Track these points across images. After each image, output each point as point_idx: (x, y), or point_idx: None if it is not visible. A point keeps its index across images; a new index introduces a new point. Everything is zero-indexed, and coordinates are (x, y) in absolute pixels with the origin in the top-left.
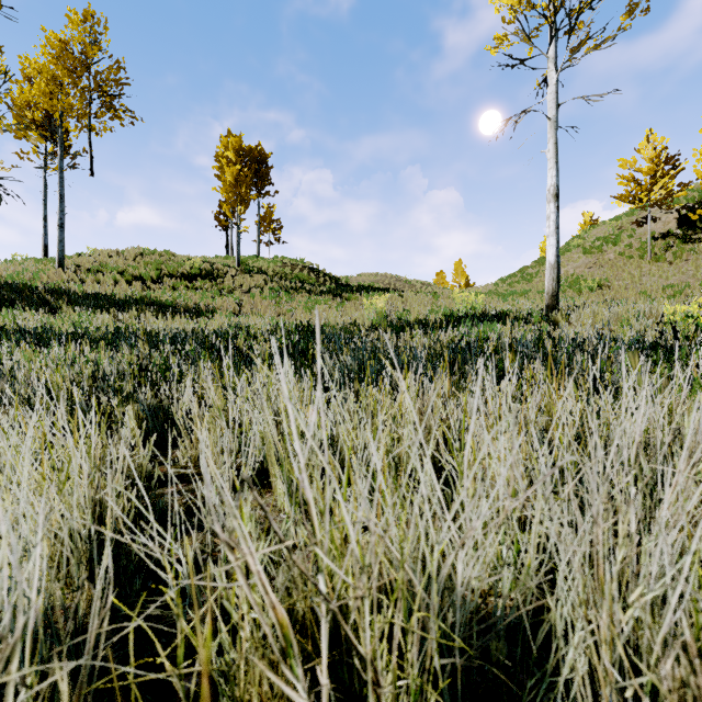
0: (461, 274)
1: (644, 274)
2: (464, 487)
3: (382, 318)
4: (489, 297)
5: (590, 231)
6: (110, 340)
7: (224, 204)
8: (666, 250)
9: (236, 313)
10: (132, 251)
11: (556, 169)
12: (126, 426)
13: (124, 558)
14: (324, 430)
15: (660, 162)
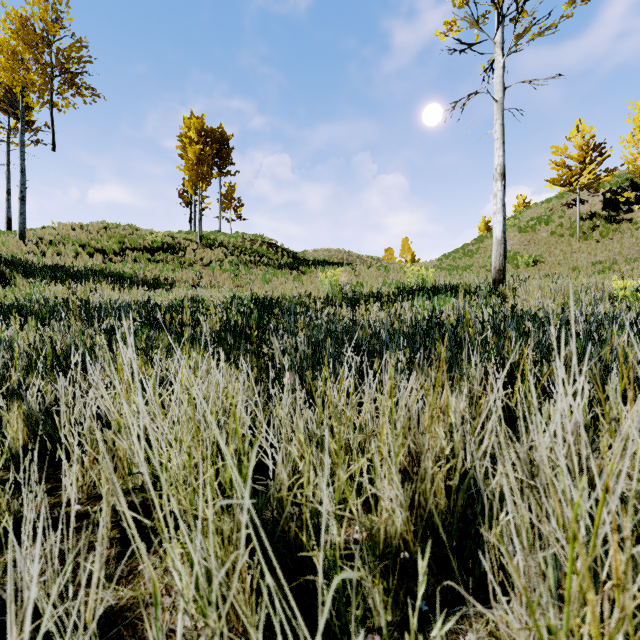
0: (407, 251)
1: (574, 251)
2: None
3: (337, 291)
4: (437, 271)
5: (524, 212)
6: (44, 315)
7: (186, 181)
8: (593, 230)
9: (195, 285)
10: (96, 225)
11: (503, 149)
12: (6, 435)
13: None
14: None
15: (589, 150)
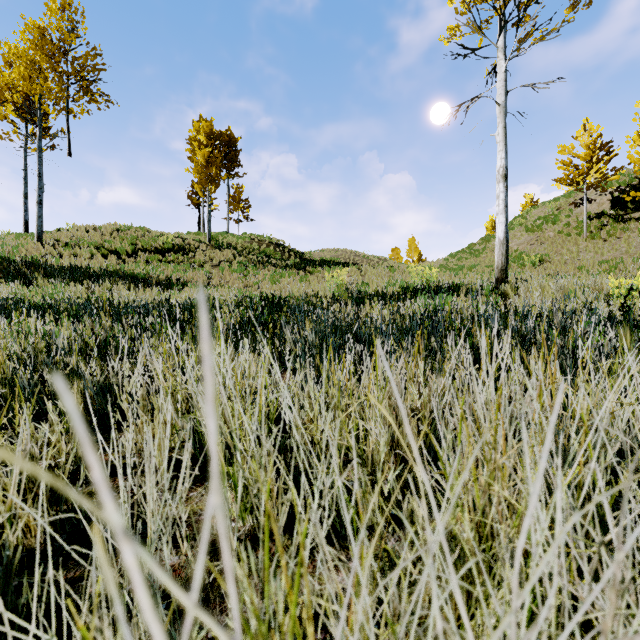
0: (414, 250)
1: (581, 251)
2: (510, 609)
3: (343, 290)
4: (442, 271)
5: (531, 212)
6: (74, 312)
7: (195, 184)
8: (600, 229)
9: (205, 285)
10: (108, 227)
11: (505, 151)
12: None
13: (27, 591)
14: (228, 575)
15: (596, 149)
